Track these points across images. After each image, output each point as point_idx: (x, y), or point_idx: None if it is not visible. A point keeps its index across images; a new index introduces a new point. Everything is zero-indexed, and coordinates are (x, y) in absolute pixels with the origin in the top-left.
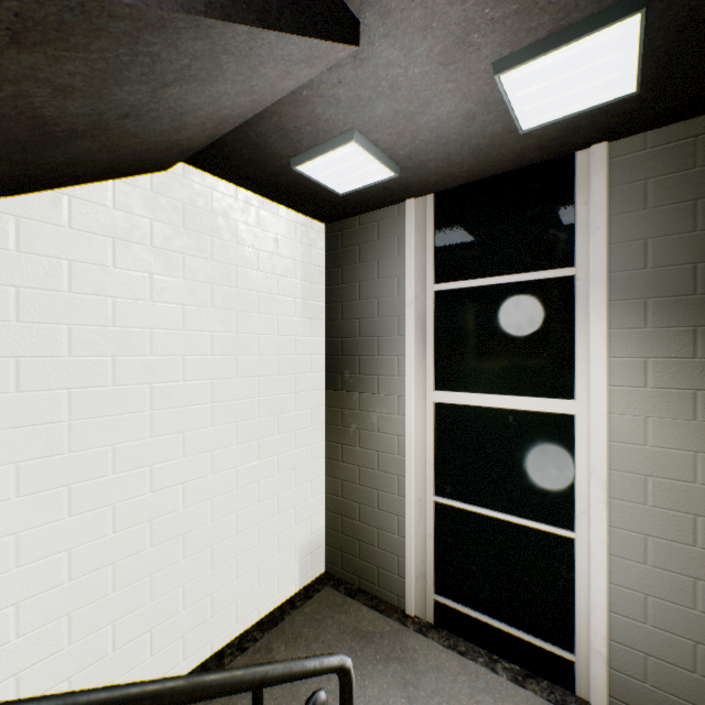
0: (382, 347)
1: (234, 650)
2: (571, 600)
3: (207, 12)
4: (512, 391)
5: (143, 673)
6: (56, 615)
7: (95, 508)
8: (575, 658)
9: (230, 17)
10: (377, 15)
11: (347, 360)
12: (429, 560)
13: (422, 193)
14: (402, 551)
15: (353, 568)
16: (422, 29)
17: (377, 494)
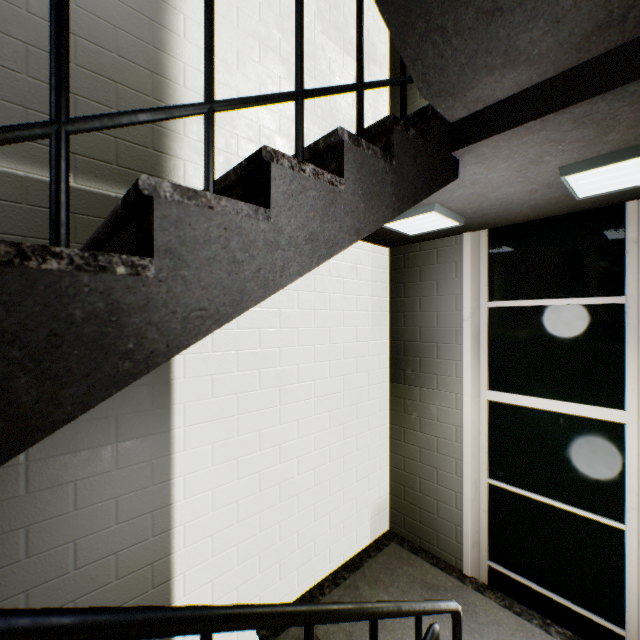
0: (441, 352)
1: (330, 583)
2: (621, 583)
3: (392, 216)
4: (563, 397)
5: (275, 591)
6: (230, 544)
7: (249, 474)
8: (626, 633)
9: (401, 210)
10: (472, 156)
11: (409, 360)
12: (482, 531)
13: (478, 229)
14: (459, 521)
15: (414, 530)
16: (505, 158)
17: (436, 471)
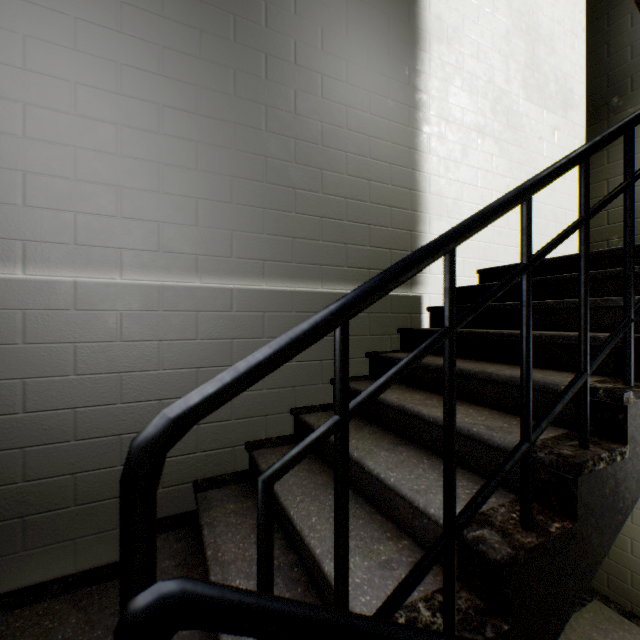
0: None
1: None
2: None
3: None
4: None
5: None
6: None
7: None
8: None
9: None
10: None
11: None
12: None
13: None
14: None
15: (622, 592)
16: None
17: None
